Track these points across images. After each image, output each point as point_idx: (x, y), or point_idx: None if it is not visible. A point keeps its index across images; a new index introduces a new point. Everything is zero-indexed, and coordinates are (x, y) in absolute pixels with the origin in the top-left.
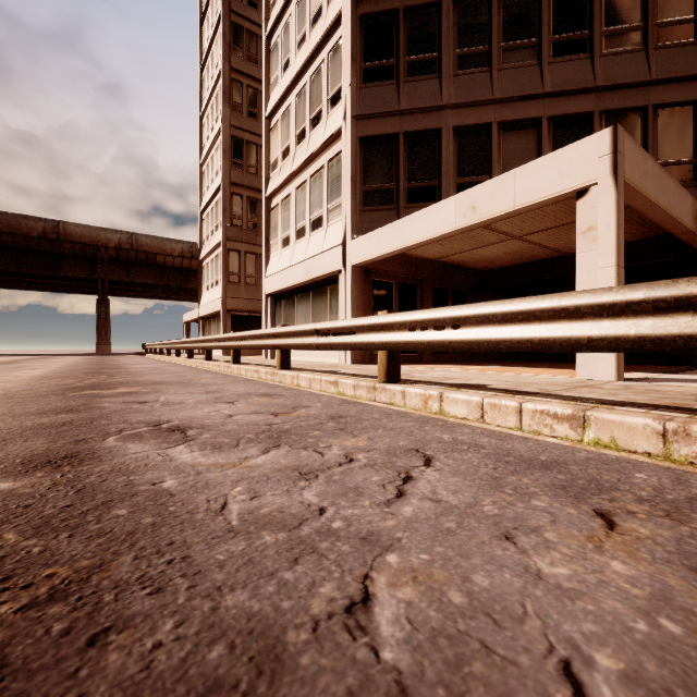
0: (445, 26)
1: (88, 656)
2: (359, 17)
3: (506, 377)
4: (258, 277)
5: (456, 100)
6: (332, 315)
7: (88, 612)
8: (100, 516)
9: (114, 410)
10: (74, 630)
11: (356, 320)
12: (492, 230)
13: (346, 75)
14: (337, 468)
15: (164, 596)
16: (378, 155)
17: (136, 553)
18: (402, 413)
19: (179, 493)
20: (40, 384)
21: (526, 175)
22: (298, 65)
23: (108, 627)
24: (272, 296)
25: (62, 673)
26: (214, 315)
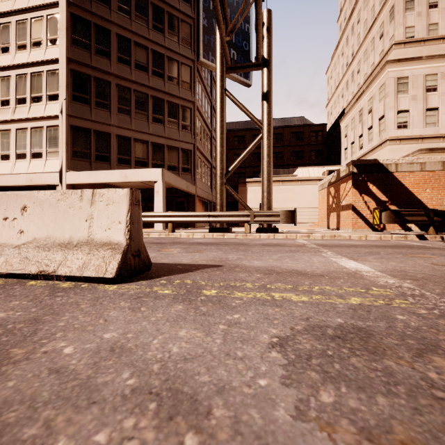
0: (113, 93)
1: None
2: (70, 69)
3: None
4: None
5: (117, 124)
6: None
7: None
8: None
9: None
10: None
11: None
12: None
13: (63, 93)
14: None
15: None
16: (80, 135)
17: None
18: None
19: None
20: None
21: (142, 172)
22: (21, 61)
23: None
24: None
25: None
26: None
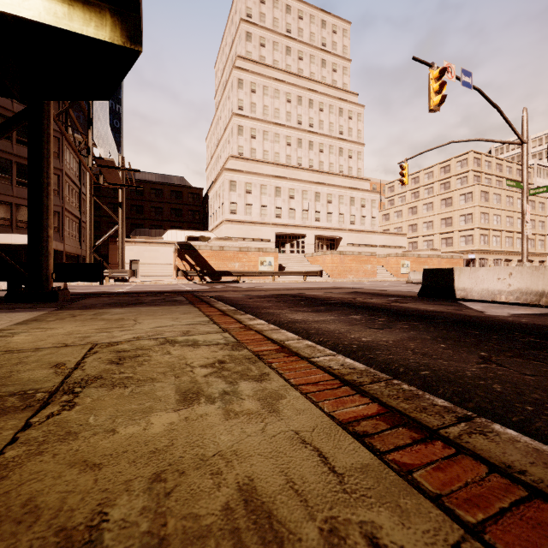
0: None
1: None
2: None
3: None
4: None
5: None
6: None
7: None
8: None
9: None
10: None
11: None
12: None
13: None
14: None
15: None
16: None
17: None
18: None
19: None
20: None
21: (16, 237)
22: None
23: None
24: None
25: None
26: None
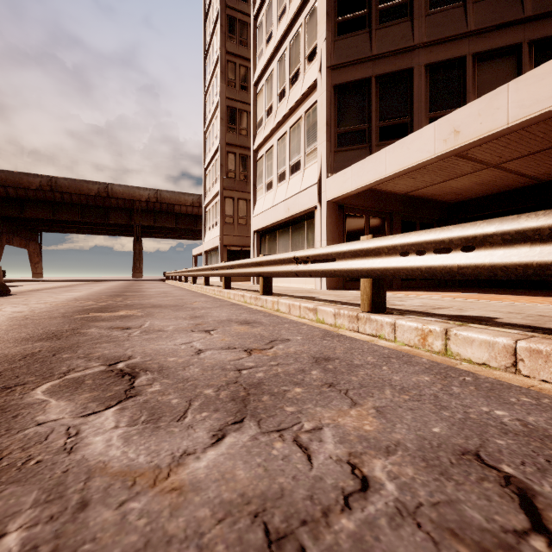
0: None
1: None
2: None
3: (503, 307)
4: (248, 218)
5: (429, 38)
6: (309, 246)
7: None
8: None
9: (92, 337)
10: None
11: (336, 247)
12: (468, 159)
13: (322, 31)
14: (341, 519)
15: None
16: (351, 99)
17: None
18: (402, 355)
19: None
20: (64, 306)
21: (523, 87)
22: (280, 34)
23: None
24: (258, 232)
25: None
26: (214, 249)
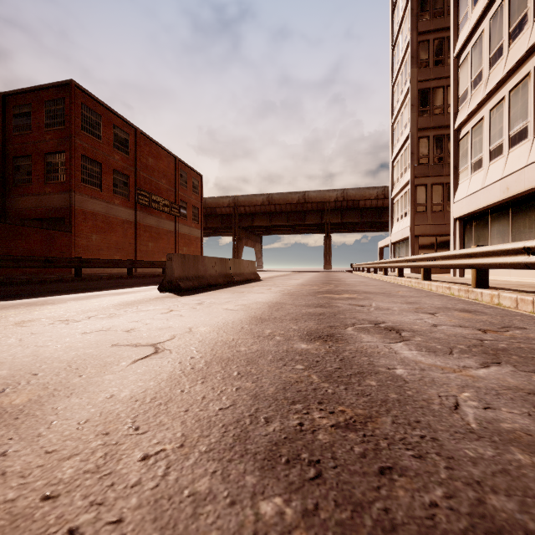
0: None
1: (382, 481)
2: None
3: None
4: (444, 204)
5: None
6: None
7: (373, 448)
8: (359, 381)
9: (345, 309)
10: (367, 456)
11: None
12: None
13: None
14: None
15: (426, 464)
16: None
17: (392, 418)
18: None
19: (410, 382)
20: (302, 289)
21: None
22: None
23: (389, 467)
24: (461, 219)
25: (369, 483)
26: (402, 240)
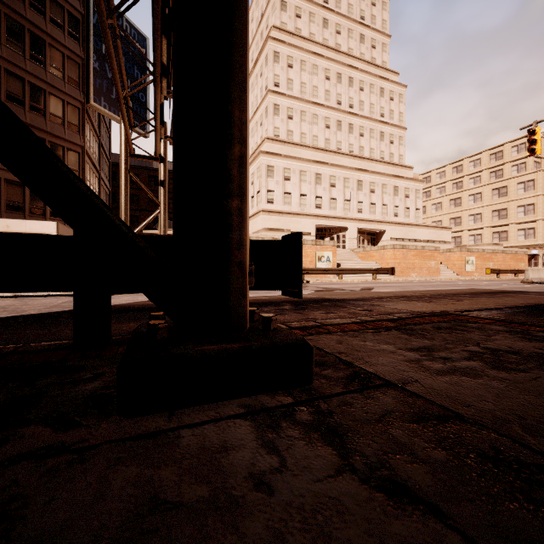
0: None
1: None
2: None
3: None
4: None
5: None
6: None
7: None
8: None
9: None
10: None
11: None
12: None
13: None
14: None
15: None
16: None
17: None
18: None
19: None
20: None
21: (31, 224)
22: None
23: None
24: None
25: None
26: None
